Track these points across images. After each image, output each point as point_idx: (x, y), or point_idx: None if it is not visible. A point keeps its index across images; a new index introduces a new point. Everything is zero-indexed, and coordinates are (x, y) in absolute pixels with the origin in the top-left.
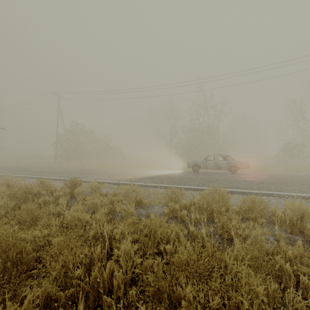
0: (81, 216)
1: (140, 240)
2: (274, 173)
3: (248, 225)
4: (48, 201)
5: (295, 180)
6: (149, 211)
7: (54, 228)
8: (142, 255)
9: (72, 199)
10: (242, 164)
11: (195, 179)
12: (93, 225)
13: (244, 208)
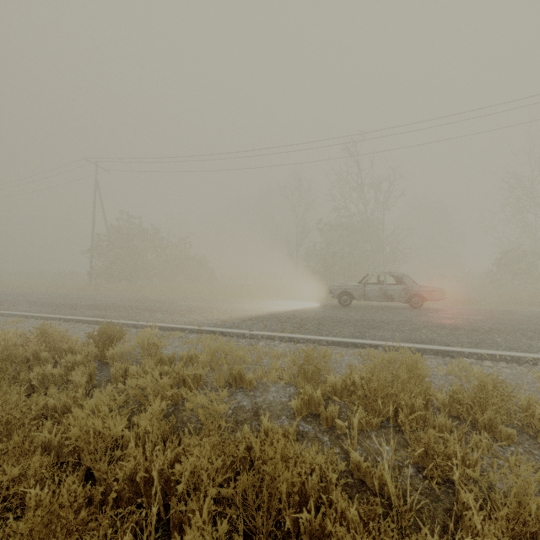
0: (103, 428)
1: (237, 501)
2: (490, 308)
3: (479, 444)
4: (50, 375)
5: (537, 324)
6: (258, 399)
7: (36, 461)
8: (241, 536)
9: (104, 368)
10: (432, 292)
11: (347, 323)
12: (129, 450)
13: (465, 399)
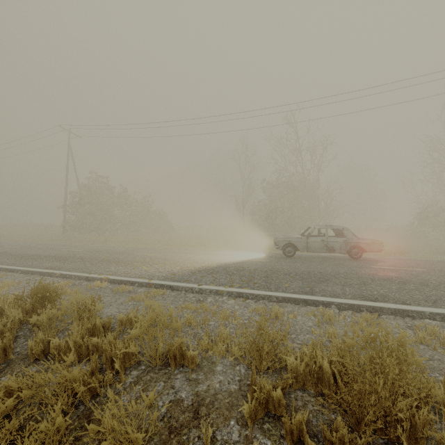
0: None
1: None
2: (421, 258)
3: None
4: None
5: None
6: (201, 387)
7: None
8: None
9: (32, 334)
10: (370, 244)
11: (294, 275)
12: None
13: None
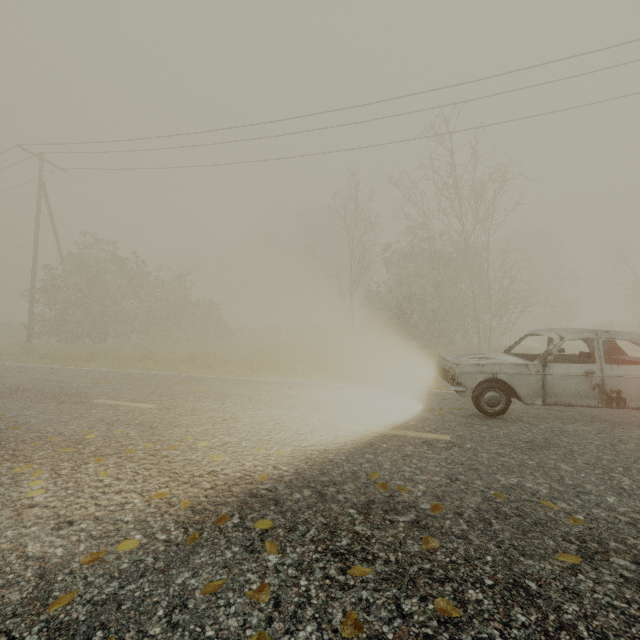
0: None
1: None
2: None
3: None
4: None
5: None
6: None
7: None
8: None
9: None
10: None
11: None
12: None
13: None
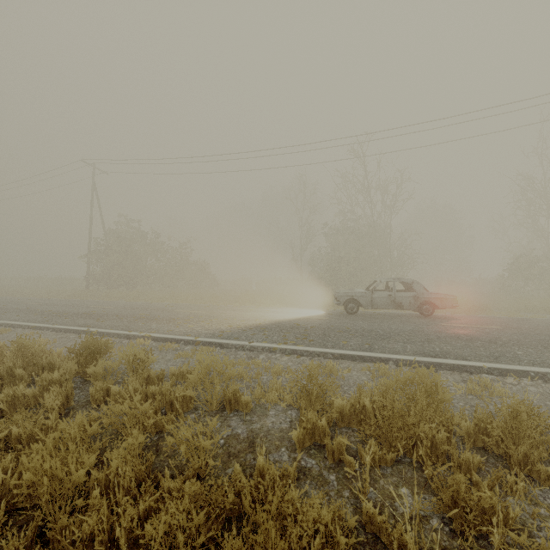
0: (62, 472)
1: None
2: (504, 316)
3: (514, 487)
4: (22, 396)
5: None
6: (255, 426)
7: None
8: None
9: (86, 386)
10: (443, 300)
11: (354, 333)
12: (93, 499)
13: (495, 430)
